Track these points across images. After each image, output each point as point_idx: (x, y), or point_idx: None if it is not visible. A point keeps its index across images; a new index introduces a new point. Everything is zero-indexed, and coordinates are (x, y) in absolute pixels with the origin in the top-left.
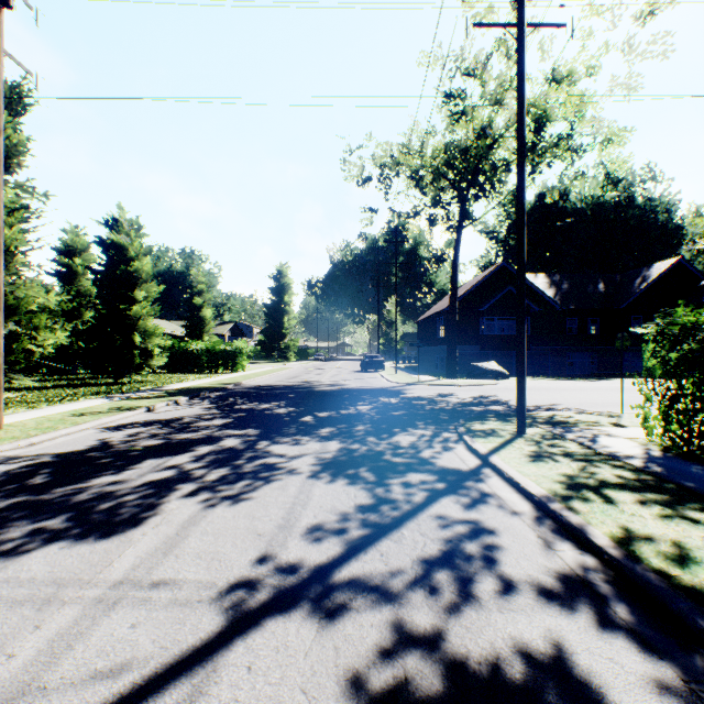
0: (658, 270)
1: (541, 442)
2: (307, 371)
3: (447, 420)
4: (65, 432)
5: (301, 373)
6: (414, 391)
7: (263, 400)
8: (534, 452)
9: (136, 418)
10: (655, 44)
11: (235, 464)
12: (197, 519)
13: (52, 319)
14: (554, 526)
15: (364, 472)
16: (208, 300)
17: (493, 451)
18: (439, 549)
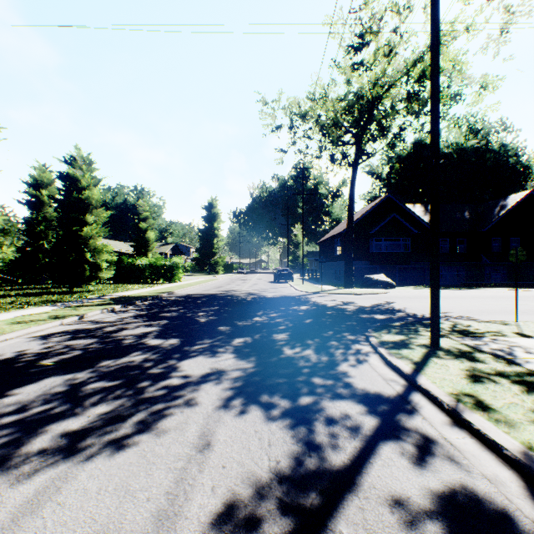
0: (513, 200)
1: (462, 357)
2: (231, 281)
3: (355, 329)
4: None
5: (226, 283)
6: (319, 299)
7: (188, 308)
8: (462, 371)
9: (66, 326)
10: (523, 5)
11: (137, 387)
12: (43, 498)
13: (4, 237)
14: None
15: (280, 399)
16: (152, 225)
17: (417, 370)
18: None
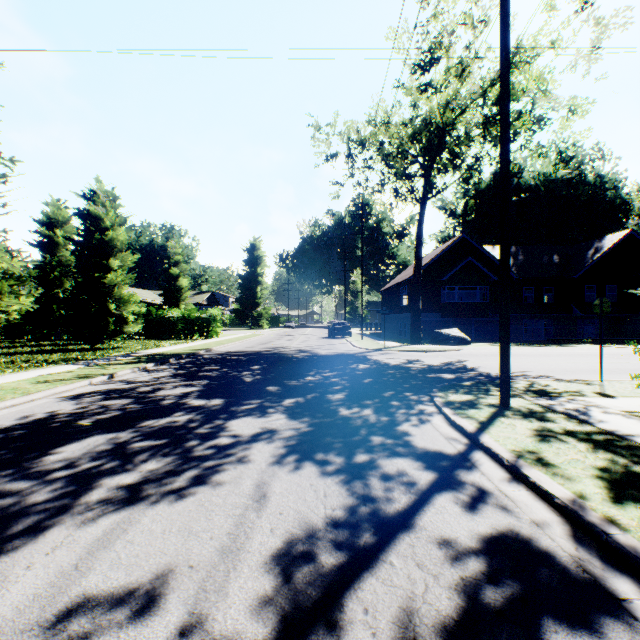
0: (610, 241)
1: (532, 417)
2: (278, 337)
3: (420, 389)
4: (10, 404)
5: (272, 339)
6: (381, 356)
7: (231, 367)
8: (528, 430)
9: (96, 386)
10: (617, 16)
11: (185, 446)
12: (112, 537)
13: (19, 285)
14: (597, 548)
15: (335, 457)
16: (184, 271)
17: (481, 429)
18: (449, 598)
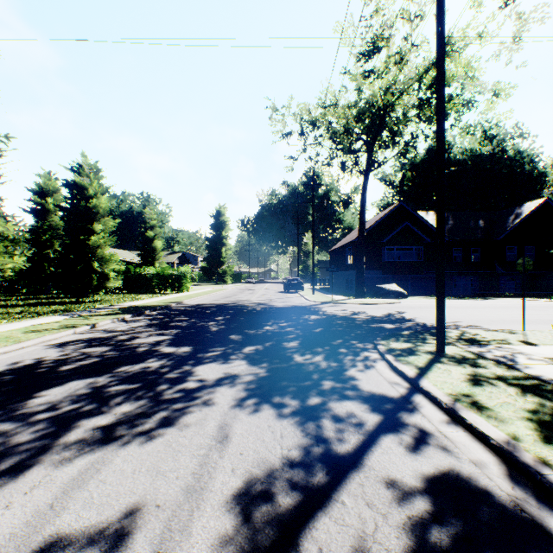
0: (528, 208)
1: (465, 363)
2: (240, 291)
3: (365, 337)
4: (3, 351)
5: (235, 293)
6: (330, 308)
7: (199, 318)
8: (463, 375)
9: (80, 335)
10: (536, 12)
11: (156, 389)
12: (86, 477)
13: (14, 246)
14: (532, 488)
15: (290, 400)
16: (159, 234)
17: (421, 374)
18: (397, 537)
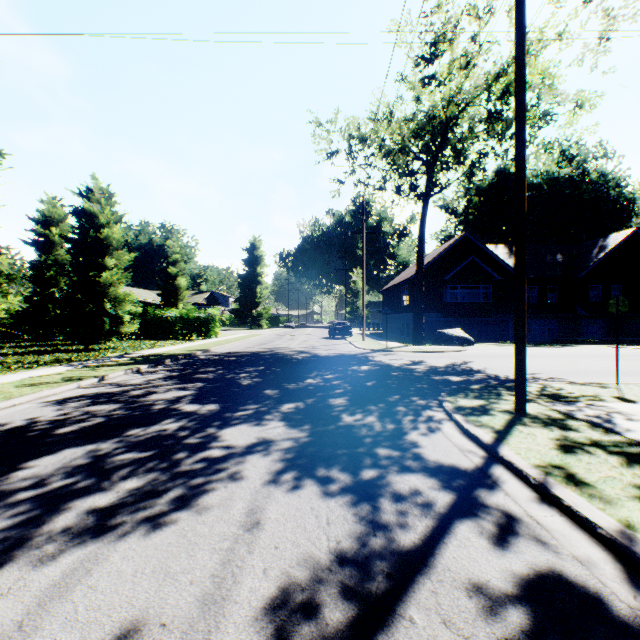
0: (615, 240)
1: (552, 425)
2: (277, 337)
3: (427, 393)
4: None
5: (272, 339)
6: (383, 357)
7: (228, 368)
8: (551, 441)
9: (84, 390)
10: (626, 7)
11: (172, 459)
12: (72, 581)
13: (9, 284)
14: None
15: (339, 473)
16: (183, 270)
17: (499, 439)
18: None
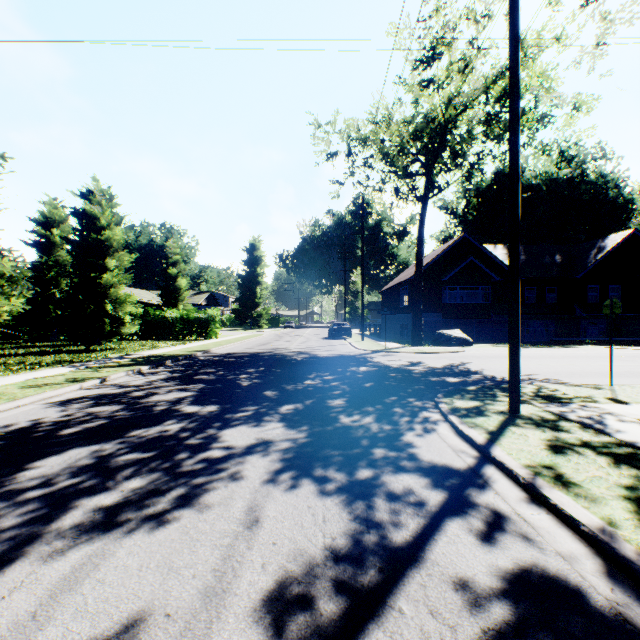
0: (613, 241)
1: (544, 426)
2: (277, 338)
3: (423, 394)
4: None
5: (272, 340)
6: (382, 358)
7: (228, 369)
8: (542, 442)
9: (87, 391)
10: (623, 11)
11: (174, 459)
12: (81, 575)
13: (11, 286)
14: (636, 590)
15: (335, 472)
16: (183, 271)
17: (492, 440)
18: None
